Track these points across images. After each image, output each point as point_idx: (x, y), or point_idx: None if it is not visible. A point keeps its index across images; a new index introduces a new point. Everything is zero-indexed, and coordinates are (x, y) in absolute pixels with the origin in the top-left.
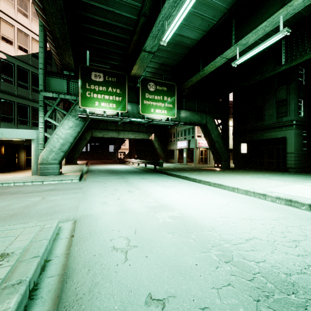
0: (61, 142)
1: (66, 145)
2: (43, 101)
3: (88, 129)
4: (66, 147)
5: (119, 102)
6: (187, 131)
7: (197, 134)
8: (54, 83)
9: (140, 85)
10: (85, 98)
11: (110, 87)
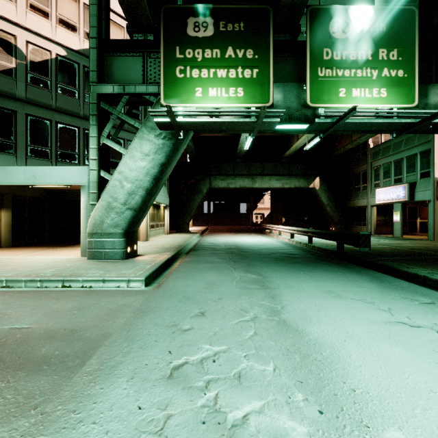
0: (128, 187)
1: (137, 195)
2: (97, 104)
3: (205, 176)
4: (136, 199)
5: (253, 81)
6: (406, 163)
7: (437, 166)
8: (119, 68)
9: (308, 30)
10: (173, 84)
11: (229, 48)
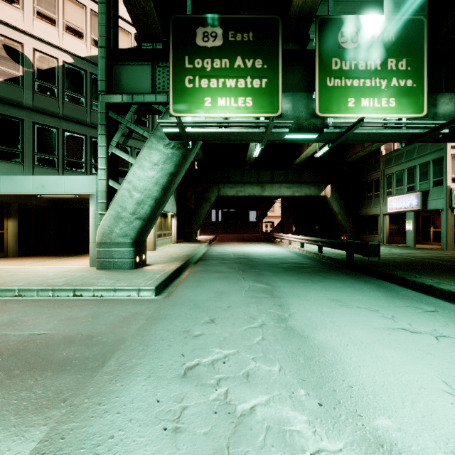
0: (137, 197)
1: (146, 204)
2: (106, 113)
3: (213, 184)
4: (145, 208)
5: (262, 91)
6: (418, 171)
7: (450, 175)
8: (127, 77)
9: (317, 40)
10: (182, 93)
11: (238, 58)
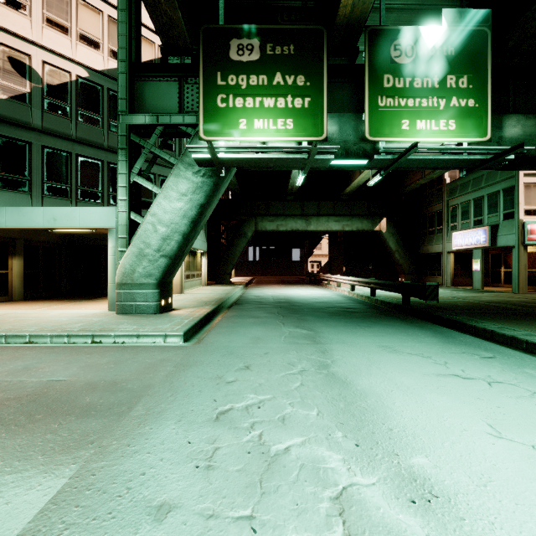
0: (162, 232)
1: (173, 240)
2: (127, 137)
3: (250, 216)
4: (172, 245)
5: (304, 112)
6: (487, 202)
7: (523, 206)
8: (151, 95)
9: (366, 54)
10: (213, 114)
11: (277, 74)
